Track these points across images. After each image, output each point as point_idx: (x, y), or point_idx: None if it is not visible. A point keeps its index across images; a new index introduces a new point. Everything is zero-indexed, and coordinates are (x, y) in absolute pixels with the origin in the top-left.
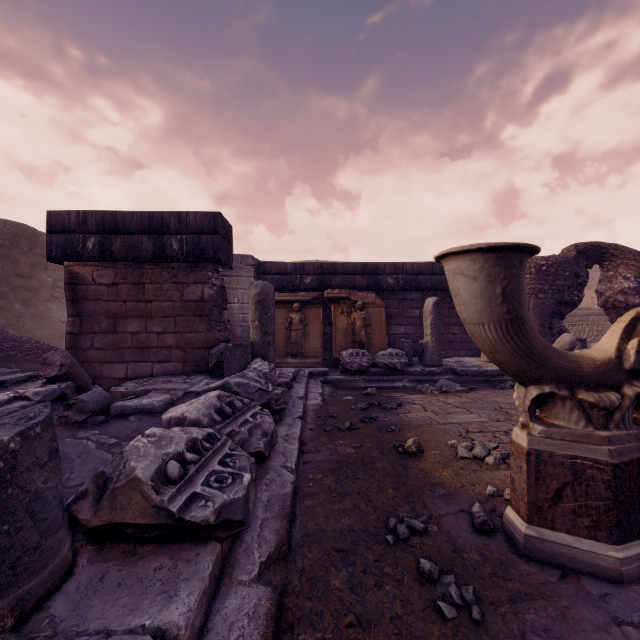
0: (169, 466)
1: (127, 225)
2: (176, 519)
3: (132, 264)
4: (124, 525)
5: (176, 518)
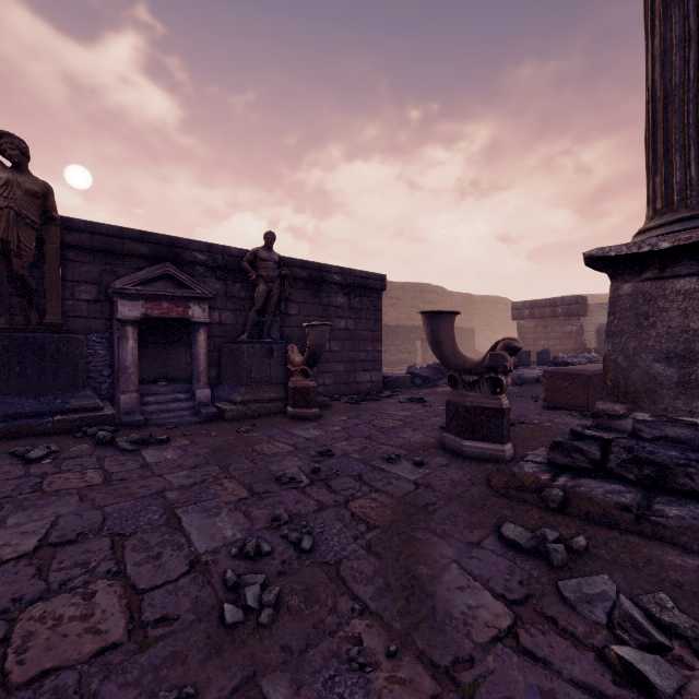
0: (563, 356)
1: (540, 305)
2: (565, 361)
3: (542, 319)
4: (558, 362)
5: (565, 361)
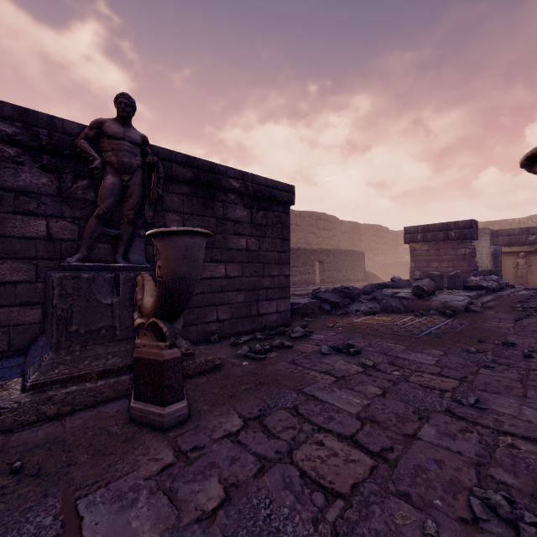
0: (477, 280)
1: (433, 229)
2: (479, 285)
3: (434, 242)
4: (470, 286)
5: (479, 284)
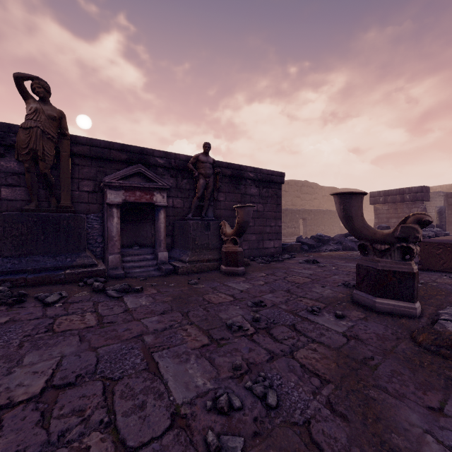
0: None
1: (392, 193)
2: None
3: (393, 203)
4: None
5: None
